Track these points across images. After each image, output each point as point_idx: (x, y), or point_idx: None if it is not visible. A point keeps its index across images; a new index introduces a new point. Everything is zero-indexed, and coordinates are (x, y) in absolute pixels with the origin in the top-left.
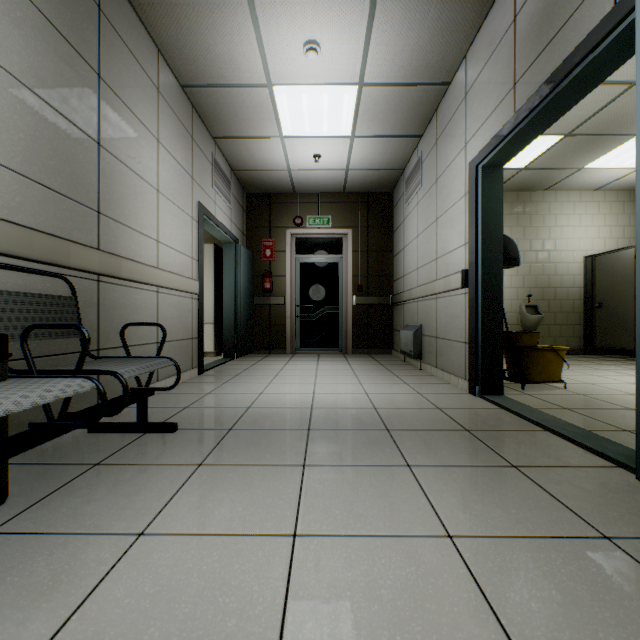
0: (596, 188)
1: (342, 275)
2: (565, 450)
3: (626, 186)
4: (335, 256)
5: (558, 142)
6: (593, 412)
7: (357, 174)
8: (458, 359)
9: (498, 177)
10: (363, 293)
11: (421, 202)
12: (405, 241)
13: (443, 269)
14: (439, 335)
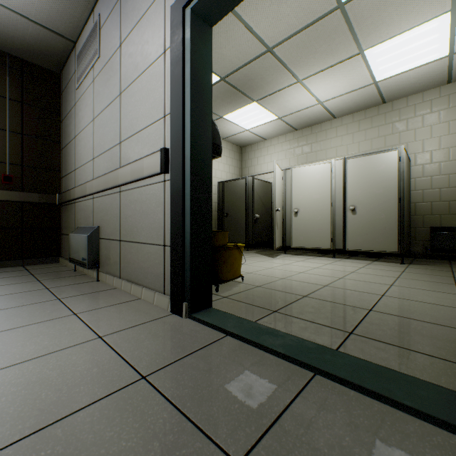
0: (224, 138)
1: None
2: (408, 438)
3: (237, 141)
4: None
5: (216, 84)
6: (296, 310)
7: None
8: (153, 267)
9: (208, 37)
10: (14, 187)
11: (99, 77)
12: (77, 128)
13: (131, 154)
14: (125, 237)
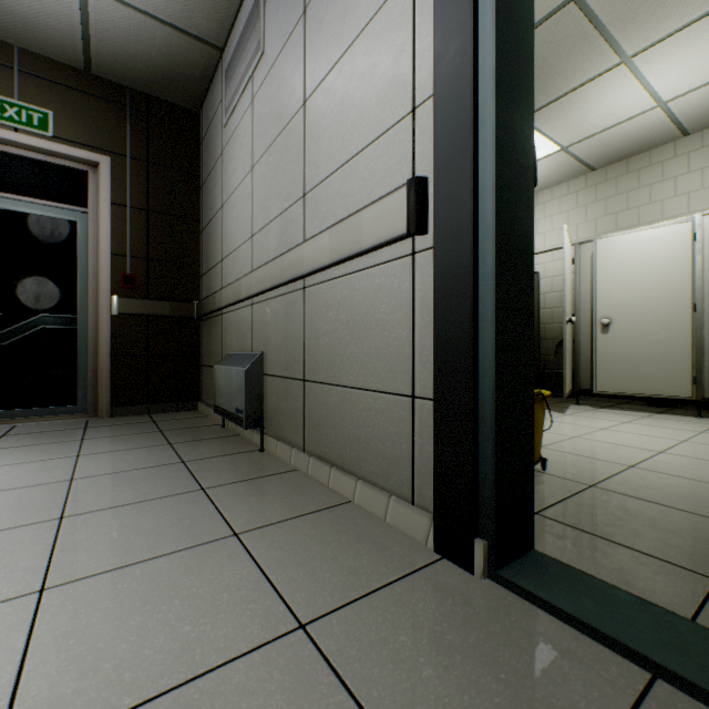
0: None
1: (87, 251)
2: None
3: None
4: (67, 207)
5: None
6: None
7: (114, 16)
8: (383, 440)
9: None
10: (138, 292)
11: (262, 89)
12: (225, 191)
13: (326, 211)
14: (313, 374)
